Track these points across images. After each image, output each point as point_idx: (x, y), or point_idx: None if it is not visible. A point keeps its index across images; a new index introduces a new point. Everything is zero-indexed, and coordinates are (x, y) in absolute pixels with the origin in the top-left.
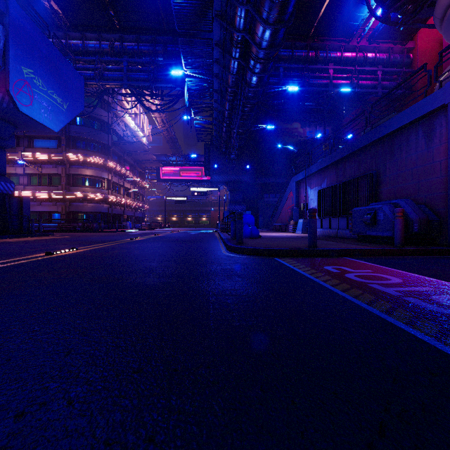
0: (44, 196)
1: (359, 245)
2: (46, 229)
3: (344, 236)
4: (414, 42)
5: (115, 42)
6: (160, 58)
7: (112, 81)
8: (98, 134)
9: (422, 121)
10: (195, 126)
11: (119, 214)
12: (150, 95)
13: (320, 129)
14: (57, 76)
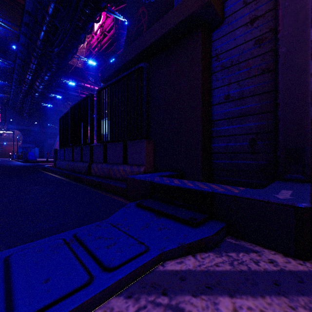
0: None
1: None
2: None
3: None
4: None
5: None
6: None
7: None
8: None
9: None
10: None
11: None
12: None
13: None
14: None
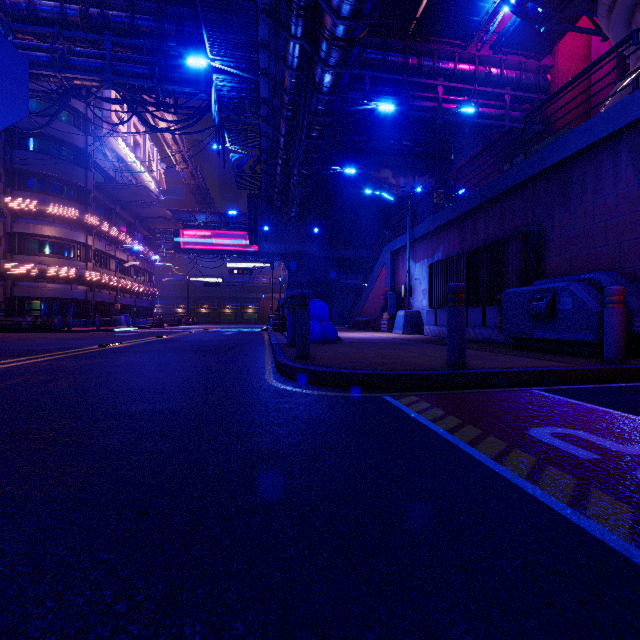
0: None
1: (532, 357)
2: None
3: (477, 339)
4: (553, 58)
5: (91, 7)
6: (172, 42)
7: (85, 72)
8: (68, 168)
9: (627, 135)
10: (232, 162)
11: (107, 303)
12: (153, 104)
13: (420, 180)
14: None
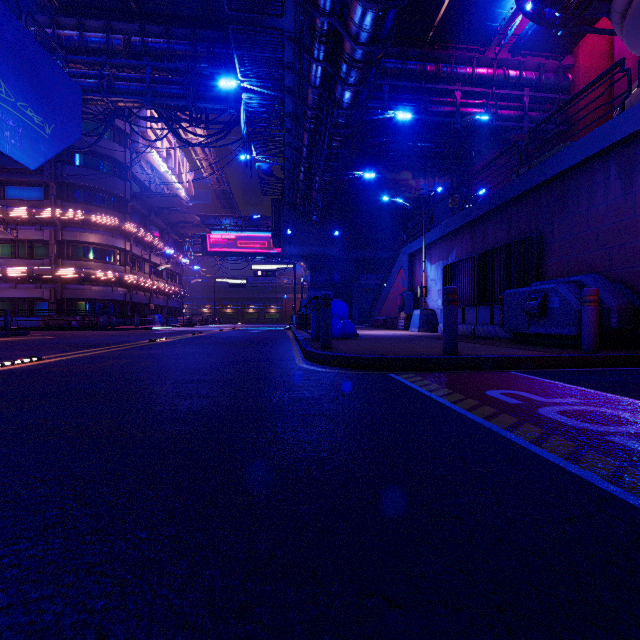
0: (21, 274)
1: (522, 349)
2: (24, 326)
3: (486, 335)
4: (574, 57)
5: (133, 36)
6: (204, 63)
7: (128, 96)
8: (109, 181)
9: (615, 152)
10: (257, 171)
11: (142, 303)
12: (187, 121)
13: (440, 181)
14: (33, 81)
